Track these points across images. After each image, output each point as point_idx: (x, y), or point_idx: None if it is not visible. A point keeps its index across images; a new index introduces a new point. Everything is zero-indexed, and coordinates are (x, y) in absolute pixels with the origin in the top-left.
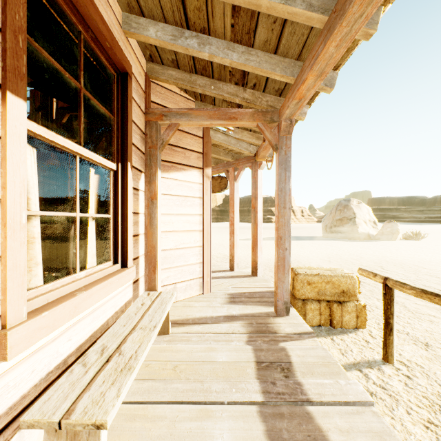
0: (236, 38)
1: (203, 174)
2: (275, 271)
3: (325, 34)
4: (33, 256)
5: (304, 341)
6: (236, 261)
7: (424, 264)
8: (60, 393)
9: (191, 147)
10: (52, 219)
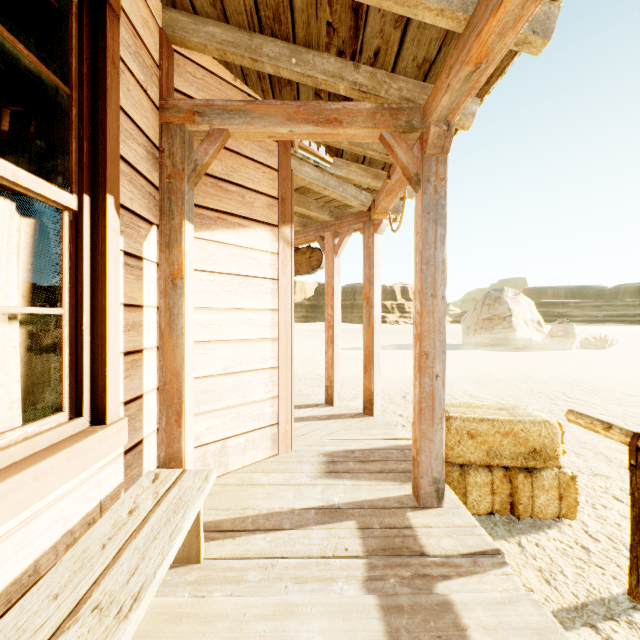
0: None
1: (278, 237)
2: (416, 418)
3: None
4: None
5: (485, 577)
6: (337, 389)
7: (626, 388)
8: None
9: (256, 186)
10: None
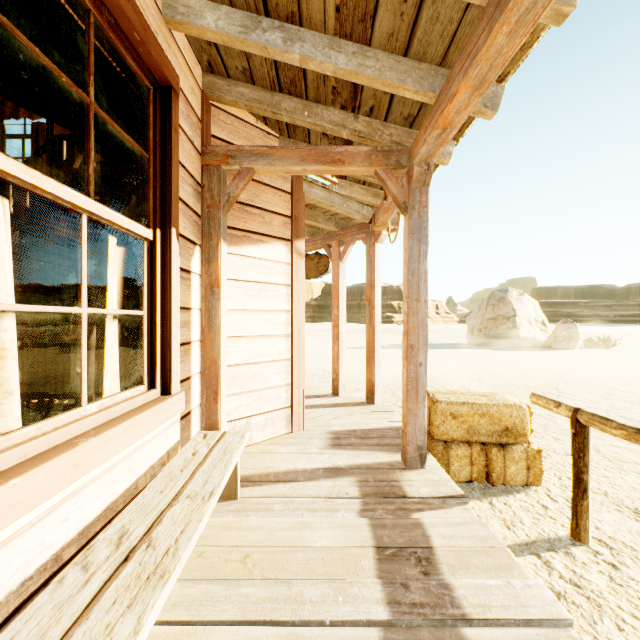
0: (343, 30)
1: (292, 249)
2: (404, 398)
3: (491, 14)
4: (3, 380)
5: (450, 510)
6: (342, 381)
7: (619, 384)
8: (34, 627)
9: (274, 208)
10: (64, 318)
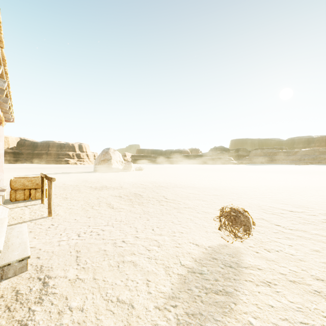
0: None
1: None
2: None
3: None
4: None
5: None
6: None
7: (120, 179)
8: None
9: None
10: None
